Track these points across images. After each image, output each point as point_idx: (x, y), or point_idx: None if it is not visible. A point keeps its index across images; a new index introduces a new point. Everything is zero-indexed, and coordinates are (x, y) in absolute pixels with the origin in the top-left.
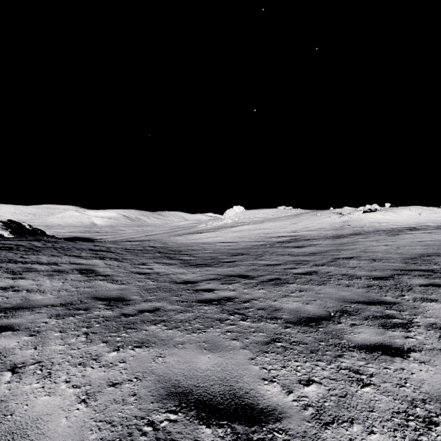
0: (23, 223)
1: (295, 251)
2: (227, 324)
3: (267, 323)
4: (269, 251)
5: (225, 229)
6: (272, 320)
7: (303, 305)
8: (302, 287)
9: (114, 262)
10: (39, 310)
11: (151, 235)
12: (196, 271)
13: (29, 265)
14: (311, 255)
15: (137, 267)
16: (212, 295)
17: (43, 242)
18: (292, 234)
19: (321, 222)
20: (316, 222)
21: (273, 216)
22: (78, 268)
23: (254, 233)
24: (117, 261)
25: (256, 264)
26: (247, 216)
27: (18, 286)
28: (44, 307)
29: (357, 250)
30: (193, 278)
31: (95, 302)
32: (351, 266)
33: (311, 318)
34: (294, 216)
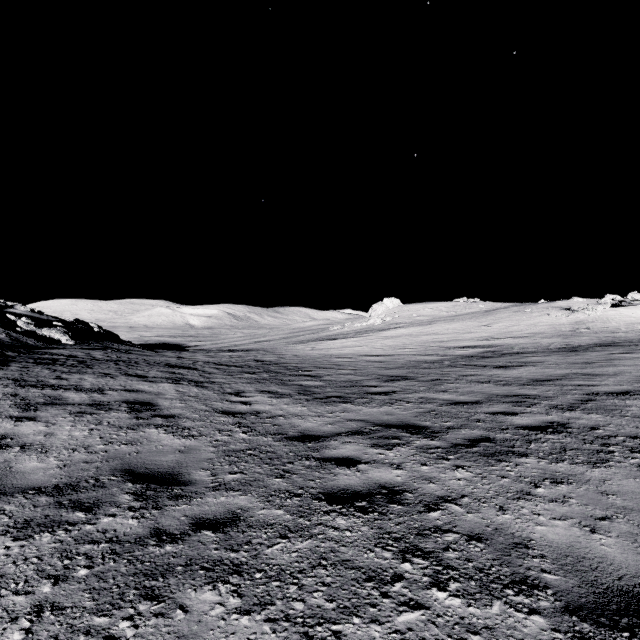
0: (91, 324)
1: (500, 374)
2: (397, 604)
3: (512, 608)
4: (450, 374)
5: (372, 334)
6: (521, 595)
7: (585, 535)
8: (553, 469)
9: (192, 389)
10: (4, 503)
11: (262, 341)
12: (323, 411)
13: (60, 392)
14: (534, 384)
15: (226, 400)
16: (355, 477)
17: (108, 352)
18: (485, 343)
19: (534, 324)
20: (525, 324)
21: (449, 313)
22: (131, 399)
23: (419, 340)
24: (198, 387)
25: (433, 401)
26: (405, 314)
27: (13, 436)
28: (19, 495)
29: (628, 377)
30: (318, 426)
31: (119, 486)
32: (637, 414)
33: (638, 599)
34: (484, 312)
